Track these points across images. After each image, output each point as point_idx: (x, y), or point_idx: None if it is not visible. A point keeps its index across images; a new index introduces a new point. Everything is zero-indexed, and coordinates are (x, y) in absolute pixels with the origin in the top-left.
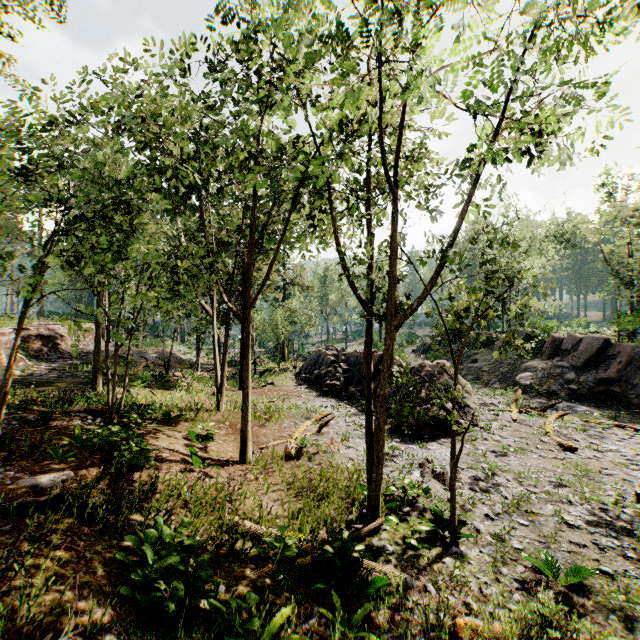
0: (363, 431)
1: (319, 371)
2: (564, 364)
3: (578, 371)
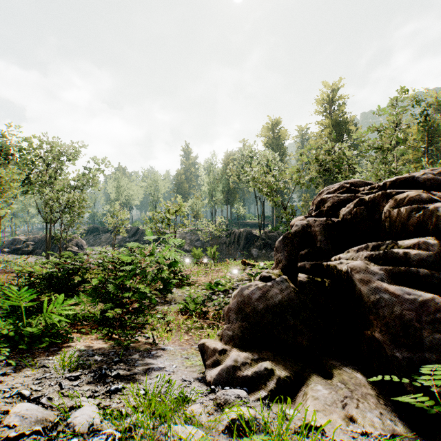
0: (44, 259)
1: (17, 246)
2: (127, 236)
3: (130, 238)
